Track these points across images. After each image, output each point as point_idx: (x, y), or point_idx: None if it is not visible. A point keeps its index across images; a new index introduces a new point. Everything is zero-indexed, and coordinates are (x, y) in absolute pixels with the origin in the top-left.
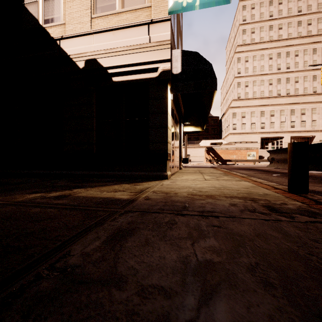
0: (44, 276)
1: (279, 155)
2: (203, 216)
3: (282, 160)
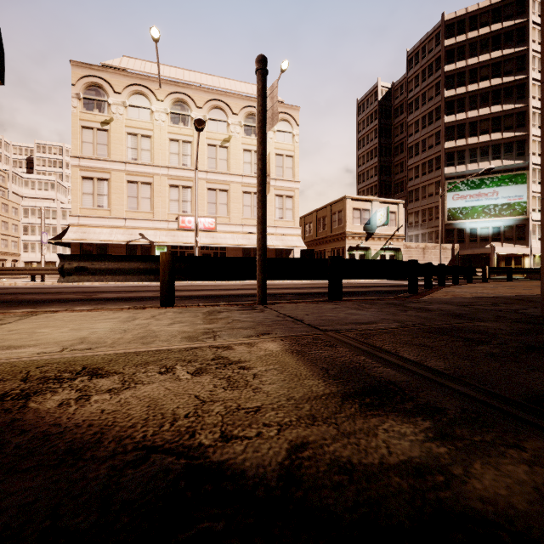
0: (411, 324)
1: (102, 264)
2: (292, 317)
3: (111, 271)
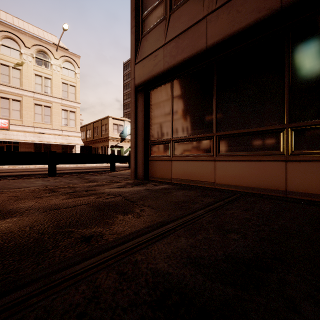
0: (50, 186)
1: None
2: None
3: None
